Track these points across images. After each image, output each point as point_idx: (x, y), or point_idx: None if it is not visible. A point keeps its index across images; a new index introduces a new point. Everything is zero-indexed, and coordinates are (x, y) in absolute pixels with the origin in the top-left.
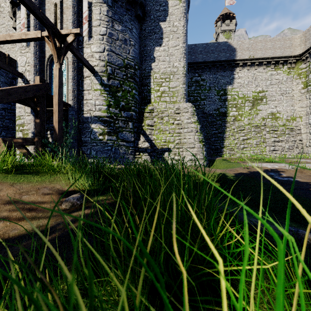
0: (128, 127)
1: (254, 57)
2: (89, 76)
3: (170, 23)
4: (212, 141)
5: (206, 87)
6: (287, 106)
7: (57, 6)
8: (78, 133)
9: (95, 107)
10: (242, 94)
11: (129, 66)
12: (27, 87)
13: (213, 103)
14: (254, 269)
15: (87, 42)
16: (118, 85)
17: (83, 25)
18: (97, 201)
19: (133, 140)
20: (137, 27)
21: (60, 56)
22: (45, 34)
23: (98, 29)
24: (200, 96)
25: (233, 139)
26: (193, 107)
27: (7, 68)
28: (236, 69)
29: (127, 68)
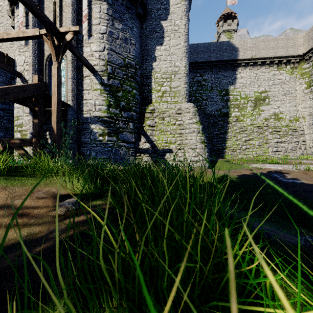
0: (129, 128)
1: (257, 56)
2: (89, 76)
3: (172, 22)
4: (213, 142)
5: (208, 87)
6: (290, 106)
7: (56, 4)
8: (77, 134)
9: (95, 107)
10: (245, 94)
11: (130, 65)
12: (24, 86)
13: (215, 104)
14: None
15: (87, 40)
16: (119, 84)
17: (82, 23)
18: (95, 206)
19: (134, 140)
20: (138, 26)
21: (59, 54)
22: (44, 32)
23: (98, 28)
24: (202, 96)
25: (235, 140)
26: (194, 107)
27: (5, 67)
28: (239, 69)
29: (127, 68)
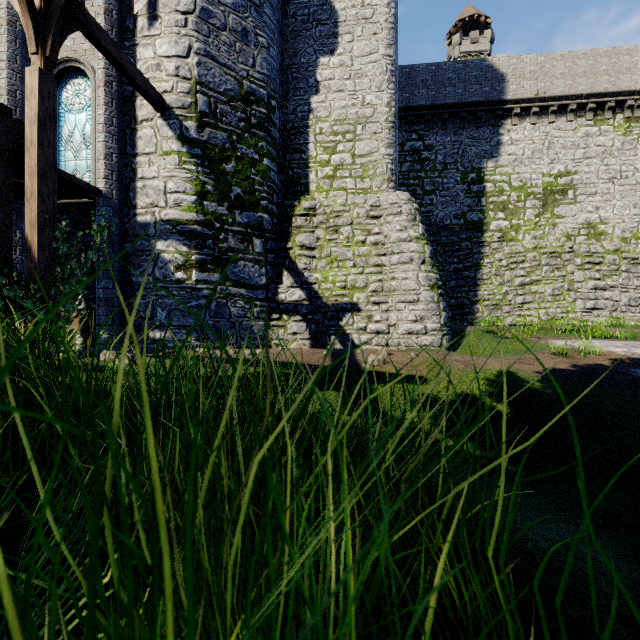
0: (252, 251)
1: (548, 93)
2: (151, 118)
3: None
4: (450, 288)
5: (437, 165)
6: (623, 206)
7: None
8: (122, 264)
9: (167, 197)
10: (520, 180)
11: (256, 98)
12: None
13: (452, 201)
14: None
15: (146, 30)
16: (227, 143)
17: None
18: None
19: (264, 282)
20: (276, 5)
21: (47, 35)
22: None
23: None
24: (423, 185)
25: (498, 283)
26: (412, 201)
27: None
28: (506, 123)
29: (248, 103)
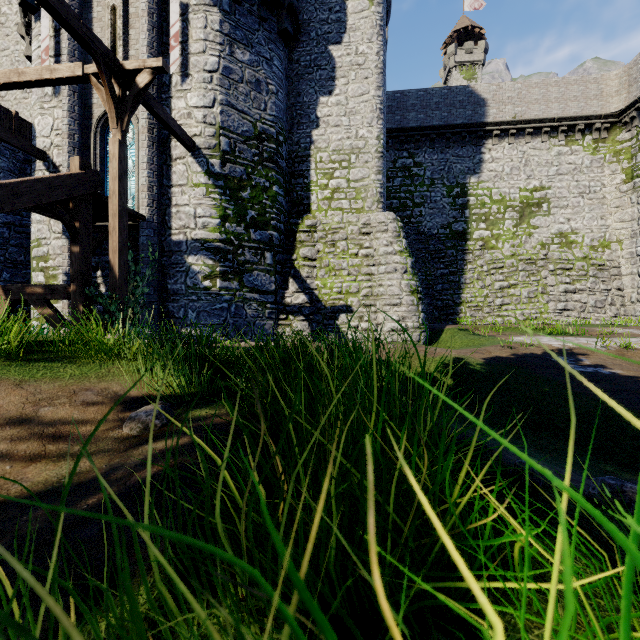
0: (264, 262)
1: (524, 117)
2: (183, 157)
3: (351, 47)
4: (436, 291)
5: (425, 180)
6: (592, 218)
7: (117, 12)
8: (160, 274)
9: (196, 220)
10: (499, 194)
11: (267, 136)
12: (54, 180)
13: (439, 213)
14: (551, 608)
15: (179, 85)
16: (244, 175)
17: (170, 51)
18: (198, 419)
19: (274, 288)
20: (283, 55)
21: (123, 114)
22: (92, 70)
23: (202, 60)
24: (413, 198)
25: (479, 286)
26: (397, 220)
27: (13, 140)
28: (487, 143)
29: (261, 141)
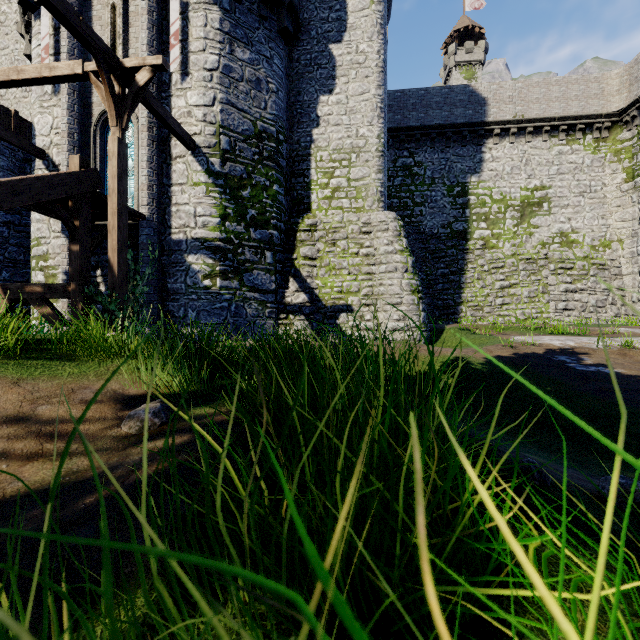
0: (264, 262)
1: (525, 116)
2: (183, 156)
3: (351, 46)
4: (437, 291)
5: (426, 179)
6: (592, 217)
7: (117, 10)
8: (160, 274)
9: (196, 219)
10: (500, 193)
11: (267, 135)
12: (53, 178)
13: (440, 213)
14: (591, 618)
15: (179, 84)
16: (244, 174)
17: (170, 50)
18: (198, 417)
19: (274, 288)
20: (283, 54)
21: (123, 112)
22: (92, 68)
23: (202, 59)
24: (414, 197)
25: (480, 286)
26: (398, 219)
27: (13, 138)
28: (488, 142)
29: (261, 140)
